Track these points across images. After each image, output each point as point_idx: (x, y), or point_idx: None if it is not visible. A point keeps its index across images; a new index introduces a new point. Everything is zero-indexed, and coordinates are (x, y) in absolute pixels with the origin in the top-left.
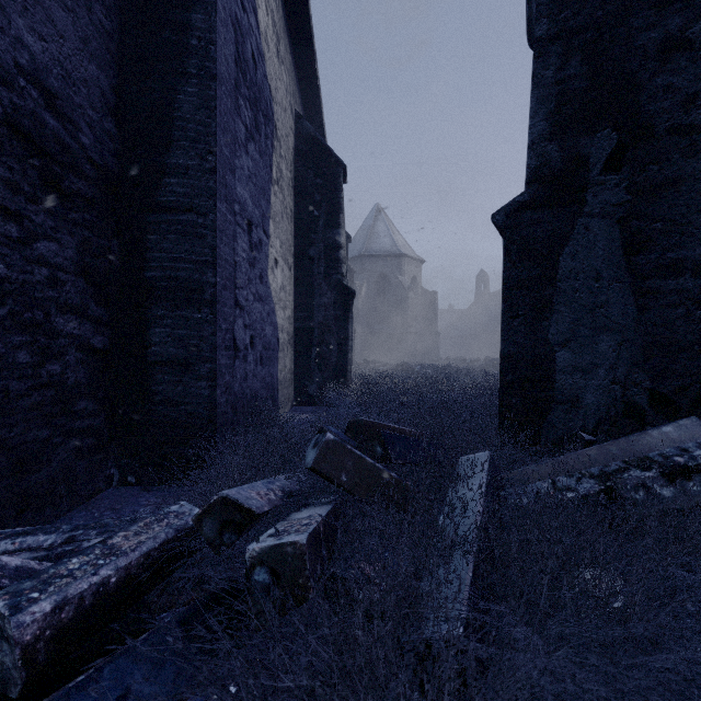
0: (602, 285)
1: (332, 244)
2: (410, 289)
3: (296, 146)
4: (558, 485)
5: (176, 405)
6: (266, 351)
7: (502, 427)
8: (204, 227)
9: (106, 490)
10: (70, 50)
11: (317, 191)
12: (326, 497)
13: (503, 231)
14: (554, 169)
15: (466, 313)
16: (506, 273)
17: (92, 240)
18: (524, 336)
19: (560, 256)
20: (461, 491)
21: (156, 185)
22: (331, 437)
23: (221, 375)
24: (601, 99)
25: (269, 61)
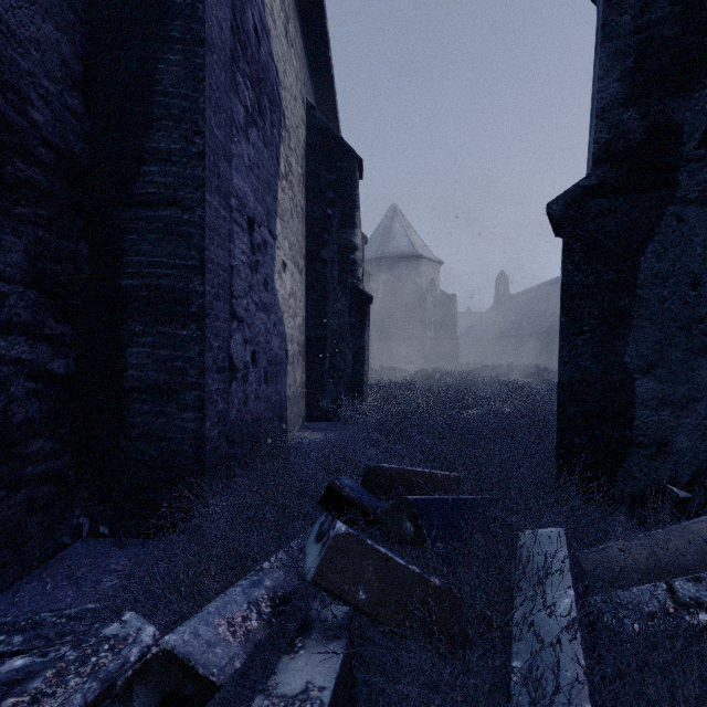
0: (702, 293)
1: (347, 246)
2: (428, 292)
3: (307, 139)
4: (679, 596)
5: (157, 441)
6: (272, 366)
7: (561, 473)
8: (190, 224)
9: (73, 544)
10: (14, 1)
11: (330, 187)
12: (334, 639)
13: (558, 225)
14: (633, 143)
15: (485, 316)
16: (566, 277)
17: (49, 241)
18: (590, 359)
19: (641, 256)
20: (537, 608)
21: (133, 175)
22: (342, 529)
23: (212, 403)
24: (701, 47)
25: (276, 40)
